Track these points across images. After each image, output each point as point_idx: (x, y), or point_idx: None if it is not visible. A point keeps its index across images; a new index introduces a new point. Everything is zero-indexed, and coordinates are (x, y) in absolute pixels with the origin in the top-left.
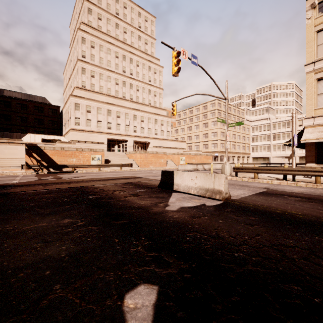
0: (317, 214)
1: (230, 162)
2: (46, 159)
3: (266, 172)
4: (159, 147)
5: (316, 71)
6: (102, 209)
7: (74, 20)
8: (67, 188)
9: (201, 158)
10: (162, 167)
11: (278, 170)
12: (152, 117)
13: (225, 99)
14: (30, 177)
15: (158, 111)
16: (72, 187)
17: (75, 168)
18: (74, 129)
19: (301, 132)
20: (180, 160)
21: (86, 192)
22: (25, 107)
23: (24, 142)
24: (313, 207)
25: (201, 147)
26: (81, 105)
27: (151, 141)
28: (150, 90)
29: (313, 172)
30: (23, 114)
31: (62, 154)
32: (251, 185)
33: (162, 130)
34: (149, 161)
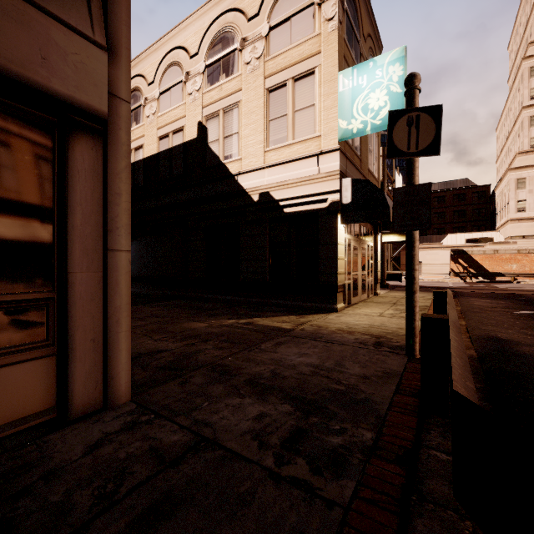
0: None
1: None
2: (473, 265)
3: None
4: None
5: None
6: (529, 302)
7: (515, 37)
8: (502, 293)
9: None
10: None
11: None
12: None
13: None
14: (460, 284)
15: None
16: (507, 293)
17: (516, 277)
18: (515, 220)
19: None
20: None
21: (521, 296)
22: (442, 199)
23: (446, 245)
24: None
25: None
26: (528, 178)
27: None
28: None
29: None
30: (439, 209)
31: (495, 259)
32: None
33: None
34: None
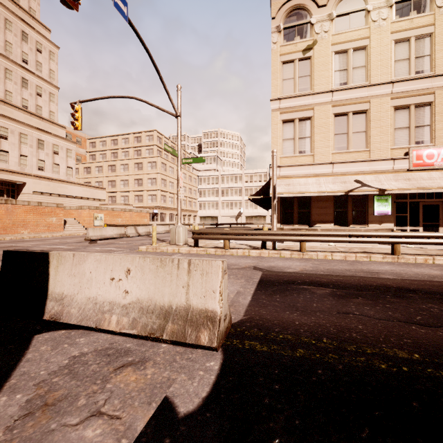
0: (435, 345)
1: (174, 222)
2: None
3: (241, 239)
4: (49, 195)
5: (281, 110)
6: None
7: None
8: None
9: (132, 216)
10: (54, 233)
11: (258, 235)
12: (30, 135)
13: (178, 116)
14: None
15: (47, 126)
16: None
17: None
18: None
19: (266, 184)
20: (94, 219)
21: None
22: None
23: None
24: (383, 314)
25: (131, 199)
26: None
27: (27, 180)
28: (27, 80)
29: (298, 236)
30: None
31: None
32: (231, 264)
33: (55, 164)
34: (19, 220)
